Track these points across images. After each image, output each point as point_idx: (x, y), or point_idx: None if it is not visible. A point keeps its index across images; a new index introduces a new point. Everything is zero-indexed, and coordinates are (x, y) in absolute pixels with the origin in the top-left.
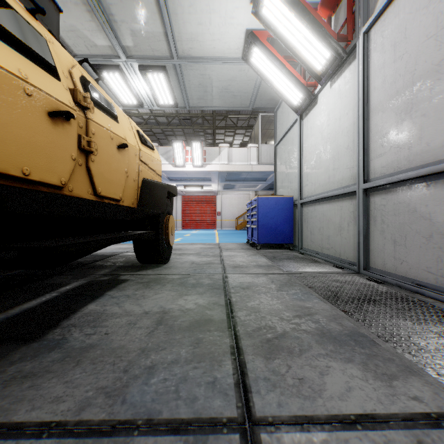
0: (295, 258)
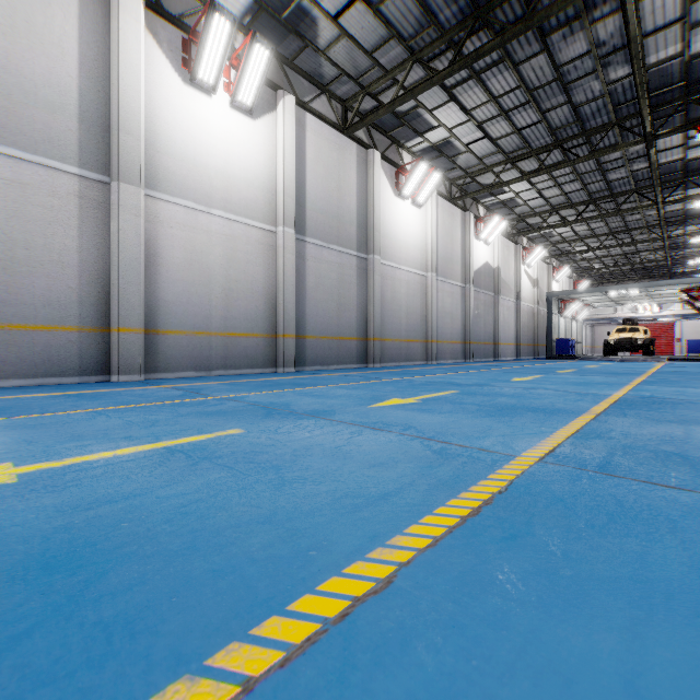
0: None
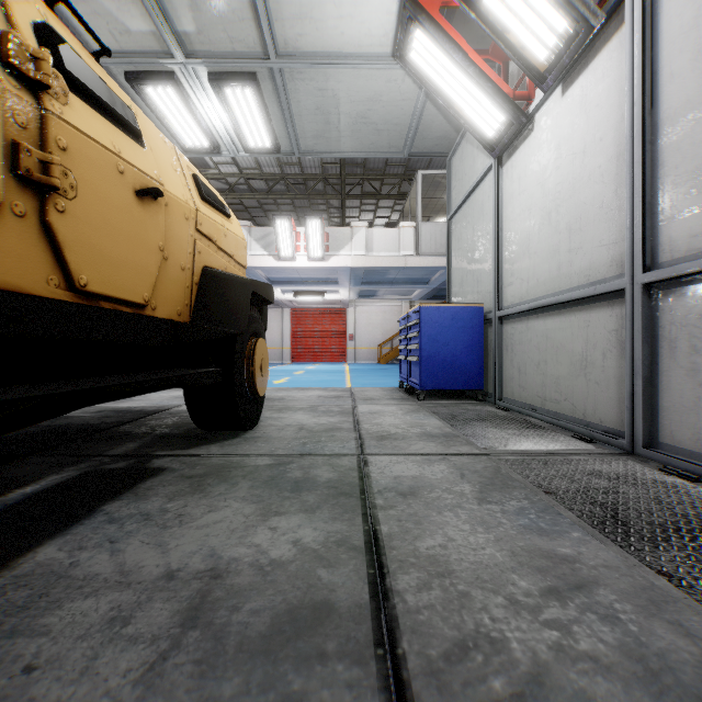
0: (492, 418)
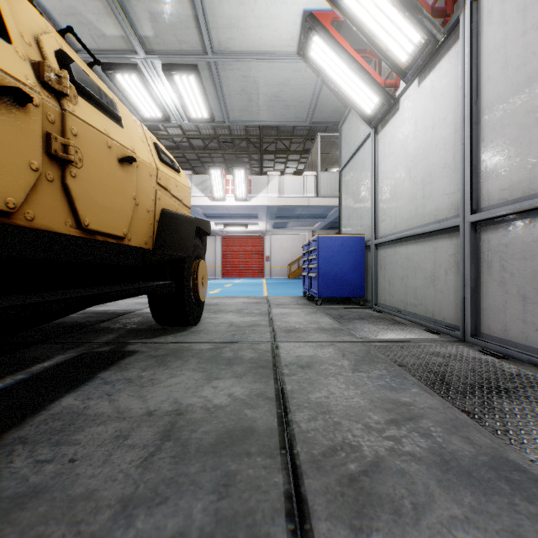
0: (369, 317)
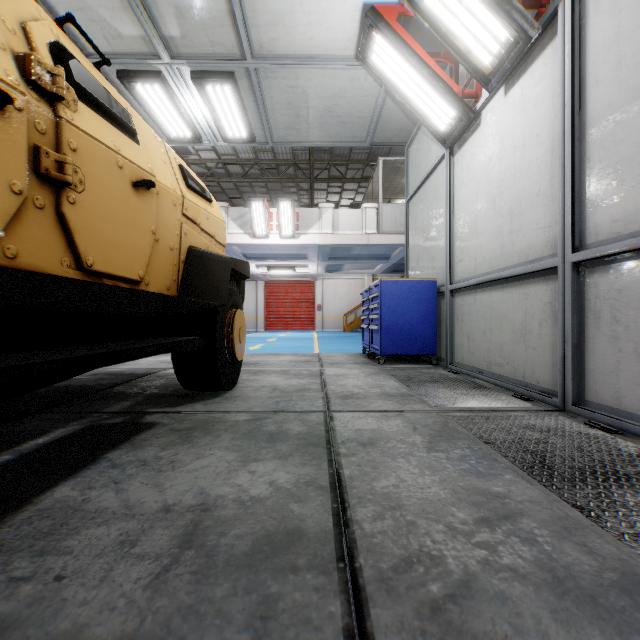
0: (444, 380)
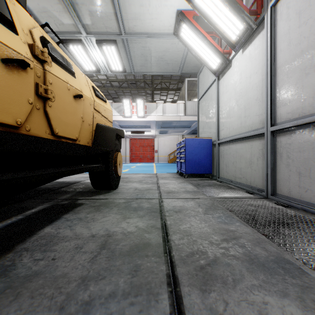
0: (214, 185)
